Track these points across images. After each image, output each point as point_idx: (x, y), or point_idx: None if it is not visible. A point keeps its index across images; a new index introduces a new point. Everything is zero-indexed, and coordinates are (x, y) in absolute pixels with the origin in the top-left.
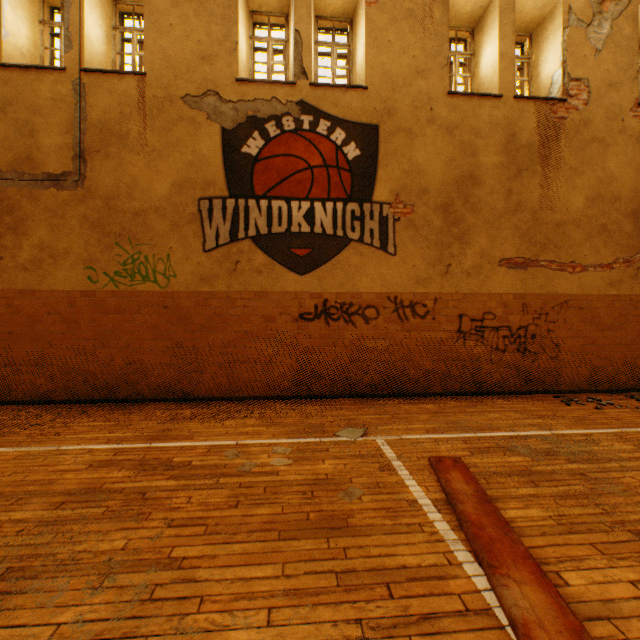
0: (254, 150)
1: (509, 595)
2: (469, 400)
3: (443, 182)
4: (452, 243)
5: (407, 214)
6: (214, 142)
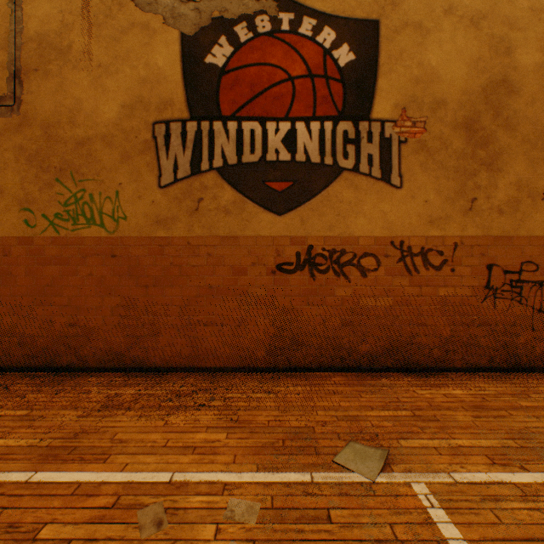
0: (220, 60)
1: None
2: (509, 382)
3: (465, 90)
4: (478, 170)
5: (417, 134)
6: (171, 52)
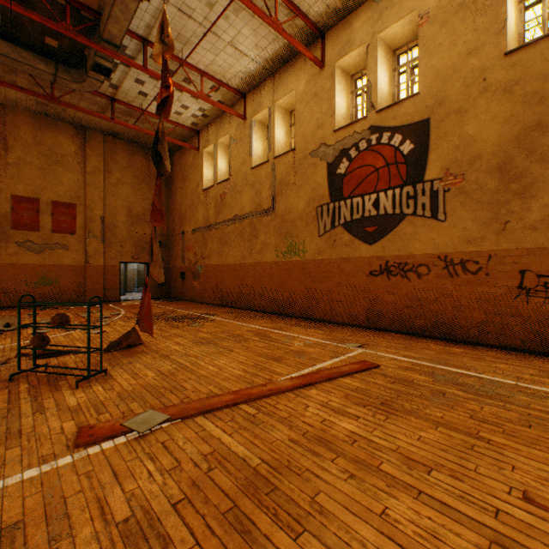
0: (343, 170)
1: (281, 380)
2: (517, 356)
3: (498, 143)
4: (510, 200)
5: (457, 183)
6: (323, 173)
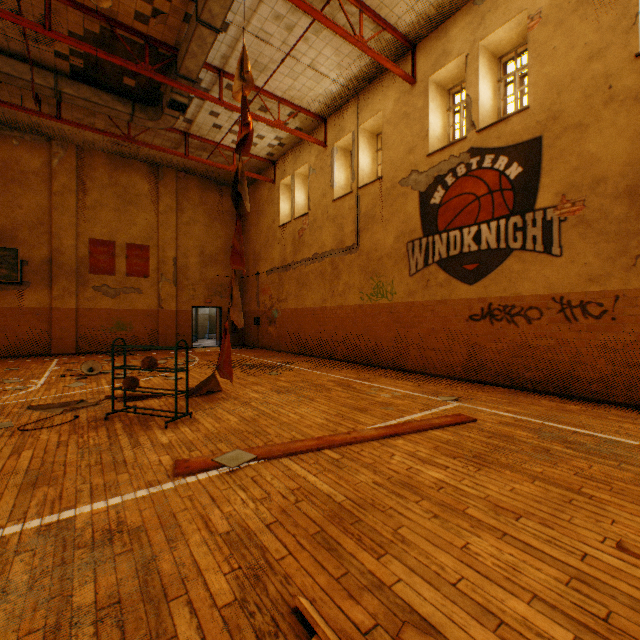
0: (437, 200)
1: (366, 429)
2: None
3: (628, 162)
4: None
5: (575, 212)
6: (414, 203)
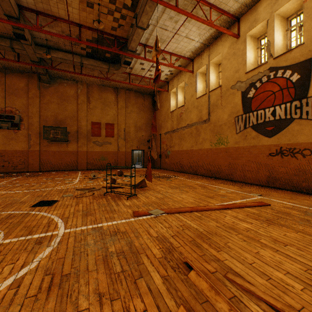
0: (251, 95)
1: (213, 205)
2: None
3: None
4: None
5: None
6: (238, 97)
